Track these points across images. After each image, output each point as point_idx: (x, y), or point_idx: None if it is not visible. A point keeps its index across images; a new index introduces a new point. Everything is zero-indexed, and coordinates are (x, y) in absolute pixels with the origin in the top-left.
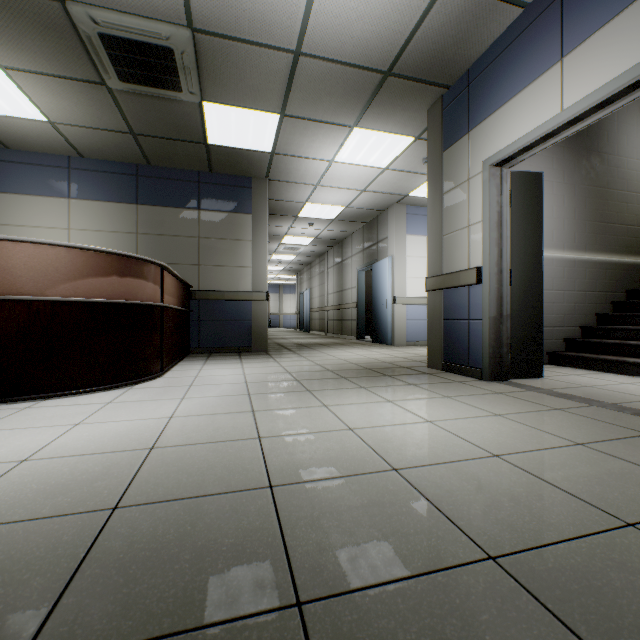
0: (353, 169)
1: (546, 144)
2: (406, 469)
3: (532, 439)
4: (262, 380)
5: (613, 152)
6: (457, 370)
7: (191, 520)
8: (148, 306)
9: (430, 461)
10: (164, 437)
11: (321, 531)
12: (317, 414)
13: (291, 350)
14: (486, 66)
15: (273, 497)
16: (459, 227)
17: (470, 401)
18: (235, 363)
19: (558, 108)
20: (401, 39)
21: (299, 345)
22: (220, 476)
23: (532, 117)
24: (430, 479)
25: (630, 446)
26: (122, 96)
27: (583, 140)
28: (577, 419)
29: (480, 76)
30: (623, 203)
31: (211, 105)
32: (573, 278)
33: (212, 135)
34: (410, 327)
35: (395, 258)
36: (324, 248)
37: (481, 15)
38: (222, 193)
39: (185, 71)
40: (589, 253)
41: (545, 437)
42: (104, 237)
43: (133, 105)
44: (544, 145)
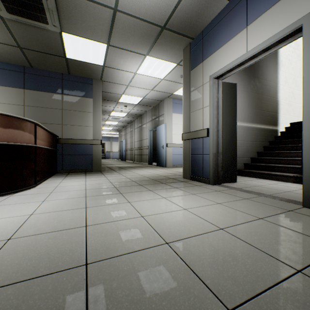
0: (146, 78)
1: (239, 68)
2: (173, 242)
3: (238, 217)
4: (95, 188)
5: (264, 78)
6: (197, 179)
7: (17, 304)
8: (25, 146)
9: (187, 235)
10: (21, 230)
11: (116, 301)
12: (124, 207)
13: (114, 170)
14: (211, 29)
15: (86, 273)
16: (198, 108)
17: (205, 196)
18: (82, 178)
19: (245, 50)
20: (170, 9)
21: (119, 167)
22: (52, 259)
23: (233, 55)
24: (187, 248)
25: (283, 218)
26: (10, 23)
27: (252, 72)
28: (256, 204)
29: (208, 34)
30: (268, 102)
31: (67, 35)
32: (248, 135)
33: (69, 53)
34: (174, 158)
35: (167, 124)
36: (132, 119)
37: (209, 1)
38: (76, 86)
39: (49, 11)
40: (254, 124)
41: (244, 215)
42: (2, 106)
43: (18, 29)
44: (238, 69)
